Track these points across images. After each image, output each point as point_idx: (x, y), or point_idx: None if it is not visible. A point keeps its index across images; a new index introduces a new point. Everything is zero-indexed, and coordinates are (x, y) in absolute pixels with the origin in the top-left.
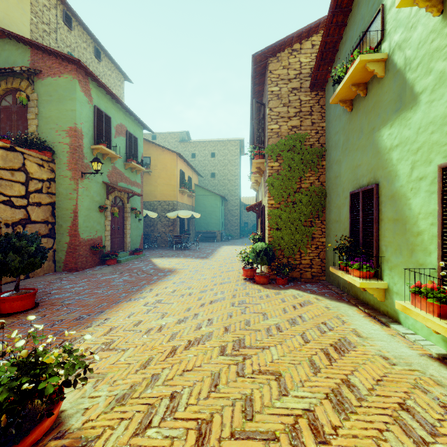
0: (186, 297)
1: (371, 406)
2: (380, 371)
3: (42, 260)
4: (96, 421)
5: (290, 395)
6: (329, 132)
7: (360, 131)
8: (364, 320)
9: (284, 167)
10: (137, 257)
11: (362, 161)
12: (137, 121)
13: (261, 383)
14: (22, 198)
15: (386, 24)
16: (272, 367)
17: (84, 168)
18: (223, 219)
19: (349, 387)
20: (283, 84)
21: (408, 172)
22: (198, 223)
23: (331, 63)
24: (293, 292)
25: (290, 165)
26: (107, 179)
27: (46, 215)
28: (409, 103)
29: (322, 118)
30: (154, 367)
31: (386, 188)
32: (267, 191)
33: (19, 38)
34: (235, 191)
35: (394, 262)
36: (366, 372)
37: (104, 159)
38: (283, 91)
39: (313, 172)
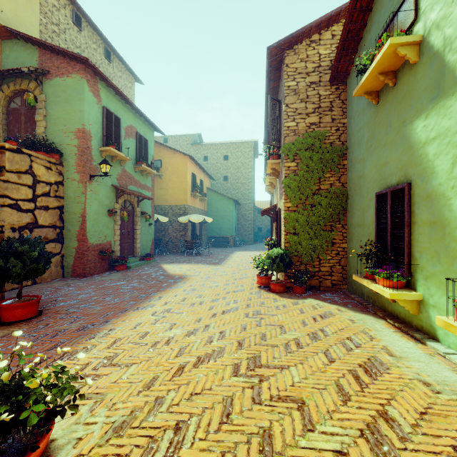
0: (197, 306)
1: (419, 449)
2: (422, 401)
3: (46, 266)
4: (88, 456)
5: (317, 431)
6: (351, 128)
7: (387, 125)
8: (395, 336)
9: (302, 168)
10: (147, 263)
11: (391, 158)
12: (148, 122)
13: (281, 413)
14: (29, 202)
15: (420, 2)
16: (293, 392)
17: (92, 171)
18: (236, 224)
19: (388, 422)
20: (300, 79)
21: (449, 167)
22: (210, 227)
23: (353, 54)
24: (312, 302)
25: (309, 165)
26: (116, 182)
27: (54, 219)
28: (450, 89)
29: (343, 114)
30: (159, 388)
31: (420, 187)
32: (284, 193)
33: (27, 37)
34: (249, 194)
35: (430, 271)
36: (405, 402)
37: (113, 161)
38: (300, 85)
39: (334, 172)
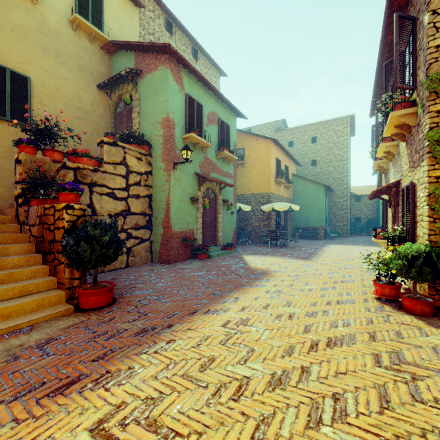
0: (285, 320)
1: None
2: None
3: (118, 252)
4: None
5: None
6: None
7: None
8: None
9: None
10: (228, 252)
11: None
12: (230, 107)
13: None
14: (123, 191)
15: None
16: None
17: (176, 159)
18: (327, 213)
19: None
20: None
21: None
22: (296, 217)
23: None
24: None
25: None
26: (198, 169)
27: (144, 207)
28: None
29: None
30: None
31: None
32: (427, 156)
33: (125, 44)
34: (343, 178)
35: None
36: None
37: (195, 149)
38: None
39: None
